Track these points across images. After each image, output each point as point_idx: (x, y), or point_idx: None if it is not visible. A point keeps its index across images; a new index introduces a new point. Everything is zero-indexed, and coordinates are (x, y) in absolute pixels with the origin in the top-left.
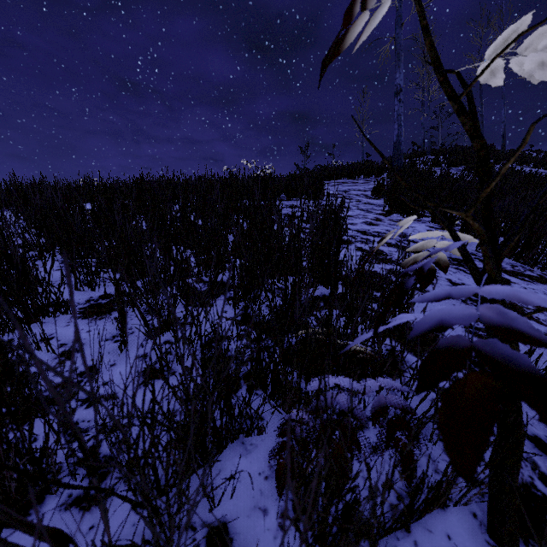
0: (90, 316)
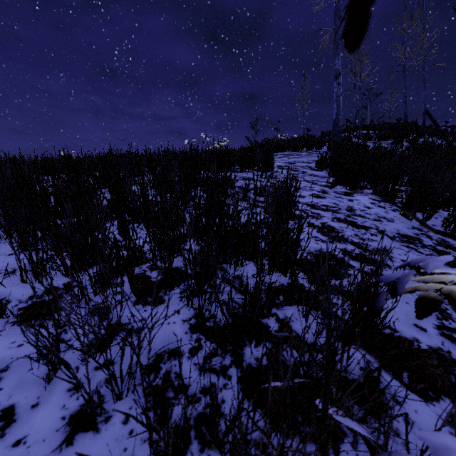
0: (27, 321)
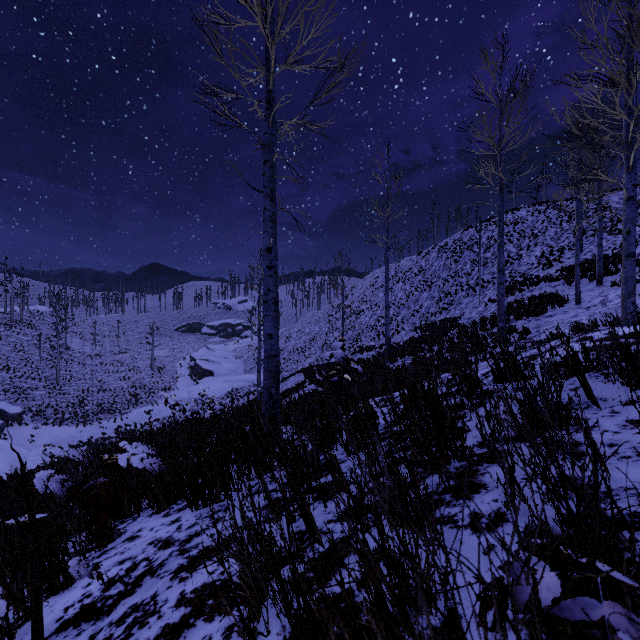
0: None
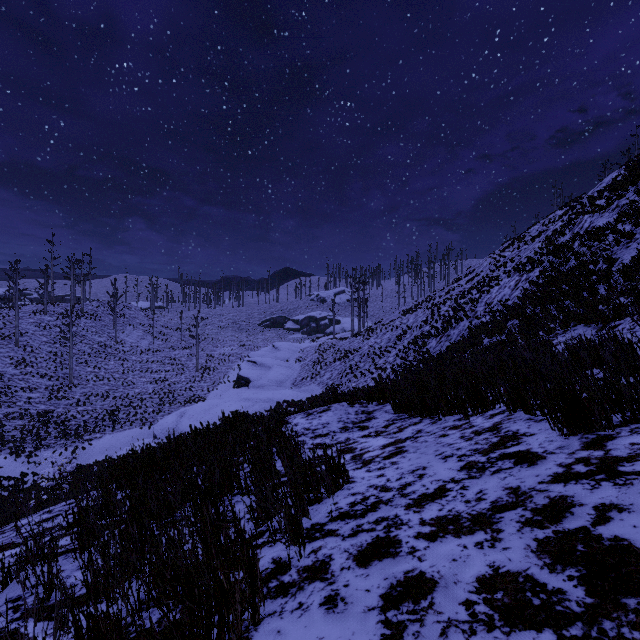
0: None
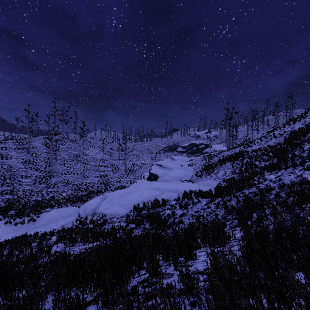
0: None
